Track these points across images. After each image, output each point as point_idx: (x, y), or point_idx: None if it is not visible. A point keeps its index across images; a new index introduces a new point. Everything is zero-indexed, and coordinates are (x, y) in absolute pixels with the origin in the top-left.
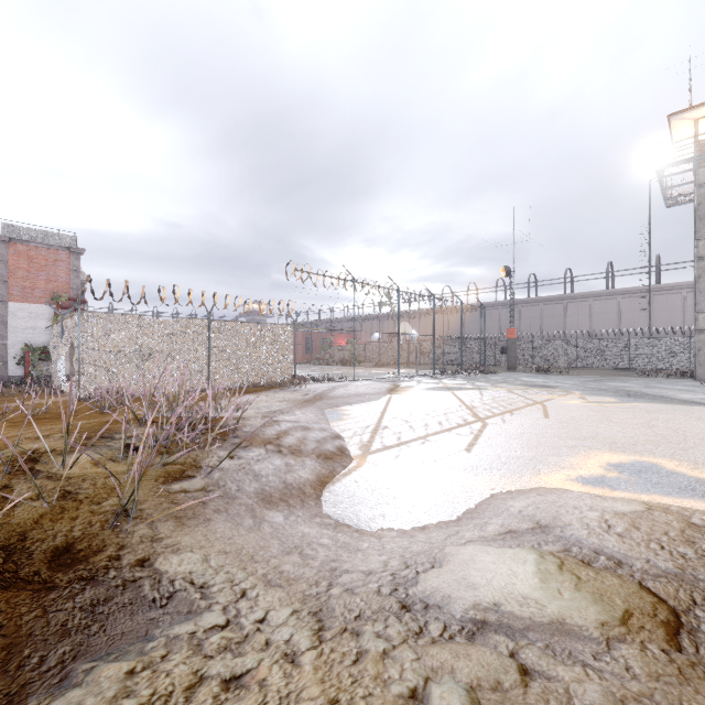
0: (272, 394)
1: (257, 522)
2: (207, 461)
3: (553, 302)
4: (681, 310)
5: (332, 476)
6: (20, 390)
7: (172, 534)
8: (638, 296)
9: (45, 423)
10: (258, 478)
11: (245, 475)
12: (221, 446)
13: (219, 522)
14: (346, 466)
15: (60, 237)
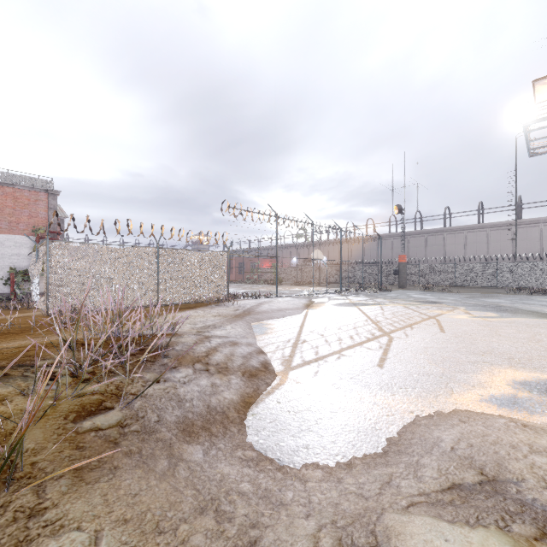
0: (209, 310)
1: (172, 465)
2: (130, 387)
3: (435, 234)
4: (538, 240)
5: (255, 395)
6: (3, 305)
7: (60, 501)
8: (503, 229)
9: (6, 338)
10: (181, 404)
11: (168, 401)
12: (149, 368)
13: (127, 471)
14: (269, 384)
15: (39, 181)
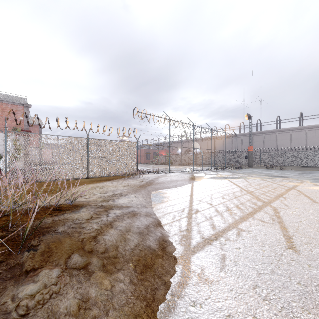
0: (121, 181)
1: None
2: None
3: (270, 133)
4: None
5: (148, 318)
6: None
7: None
8: (317, 129)
9: None
10: None
11: None
12: None
13: None
14: (168, 283)
15: (18, 98)
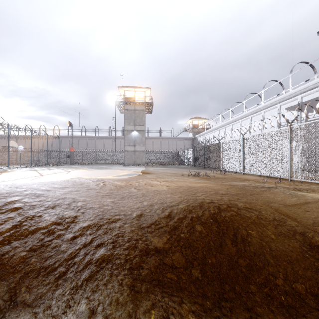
0: None
1: None
2: None
3: (91, 138)
4: None
5: None
6: None
7: None
8: (117, 139)
9: None
10: None
11: None
12: None
13: None
14: None
15: None
